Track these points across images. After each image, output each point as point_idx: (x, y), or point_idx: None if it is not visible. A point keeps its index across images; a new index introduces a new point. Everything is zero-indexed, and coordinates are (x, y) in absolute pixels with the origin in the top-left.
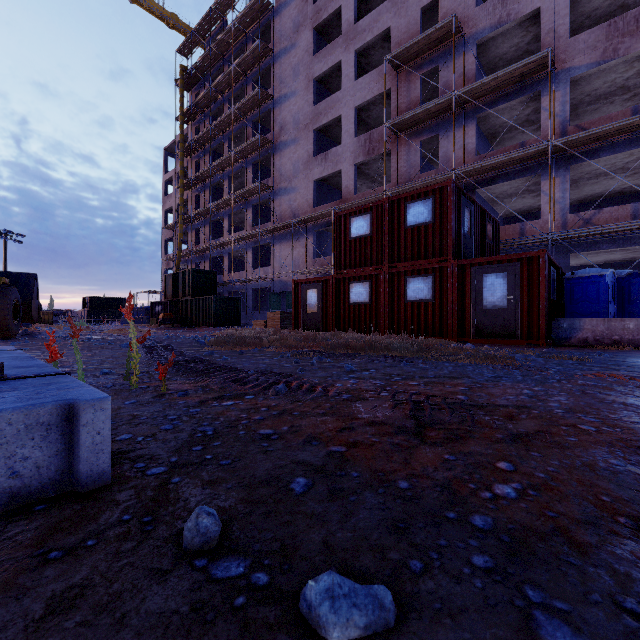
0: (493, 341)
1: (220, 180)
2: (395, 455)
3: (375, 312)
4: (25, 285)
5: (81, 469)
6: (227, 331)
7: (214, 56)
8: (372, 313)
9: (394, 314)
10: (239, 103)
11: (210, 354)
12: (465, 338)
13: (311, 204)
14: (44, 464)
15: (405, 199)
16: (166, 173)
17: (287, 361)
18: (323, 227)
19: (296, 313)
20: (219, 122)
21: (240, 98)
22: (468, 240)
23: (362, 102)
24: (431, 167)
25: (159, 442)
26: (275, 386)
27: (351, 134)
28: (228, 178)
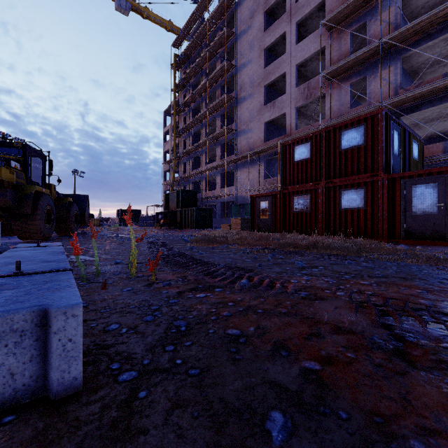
0: (423, 242)
1: (199, 128)
2: (384, 384)
3: (314, 218)
4: (82, 202)
5: (52, 377)
6: (203, 232)
7: (195, 44)
8: (312, 219)
9: (330, 219)
10: (212, 74)
11: (191, 249)
12: (395, 239)
13: (262, 140)
14: (18, 370)
15: (340, 128)
16: (165, 127)
17: (247, 256)
18: (271, 156)
19: (252, 219)
20: (199, 89)
21: (212, 71)
22: (396, 158)
23: (302, 60)
24: (358, 104)
25: (138, 336)
26: (240, 281)
27: (293, 85)
28: (204, 126)
